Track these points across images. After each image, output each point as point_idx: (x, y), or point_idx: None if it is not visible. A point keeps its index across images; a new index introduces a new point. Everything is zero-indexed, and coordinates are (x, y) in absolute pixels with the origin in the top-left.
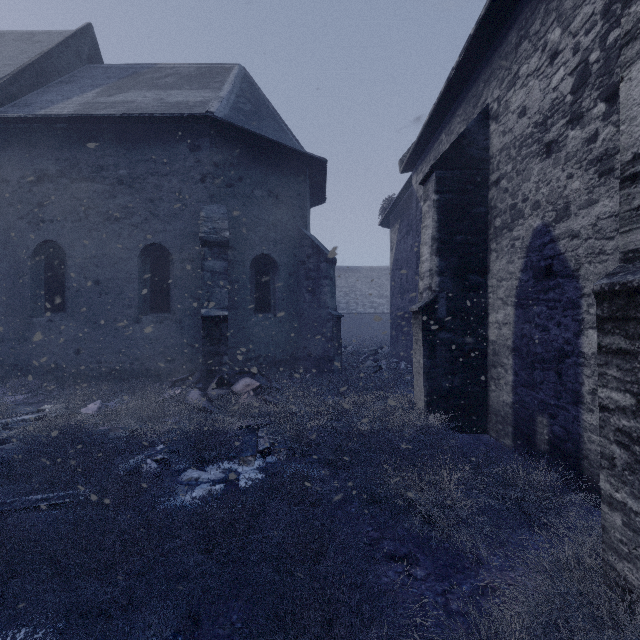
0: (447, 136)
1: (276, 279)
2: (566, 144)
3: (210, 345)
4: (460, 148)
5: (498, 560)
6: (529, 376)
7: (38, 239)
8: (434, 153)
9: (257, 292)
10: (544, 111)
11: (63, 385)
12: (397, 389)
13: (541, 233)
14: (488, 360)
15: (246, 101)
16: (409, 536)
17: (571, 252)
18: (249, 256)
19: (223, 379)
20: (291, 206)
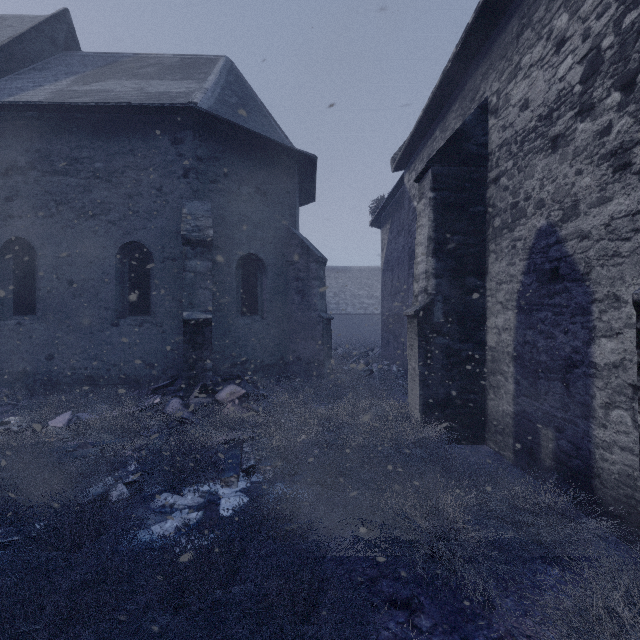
0: (442, 133)
1: (264, 280)
2: (574, 138)
3: (192, 350)
4: (457, 143)
5: (512, 603)
6: (532, 386)
7: (5, 236)
8: (428, 150)
9: (244, 293)
10: (549, 103)
11: (33, 393)
12: (390, 395)
13: (546, 233)
14: (486, 367)
15: (232, 94)
16: (412, 577)
17: (580, 254)
18: (235, 256)
19: (206, 386)
20: (279, 204)
